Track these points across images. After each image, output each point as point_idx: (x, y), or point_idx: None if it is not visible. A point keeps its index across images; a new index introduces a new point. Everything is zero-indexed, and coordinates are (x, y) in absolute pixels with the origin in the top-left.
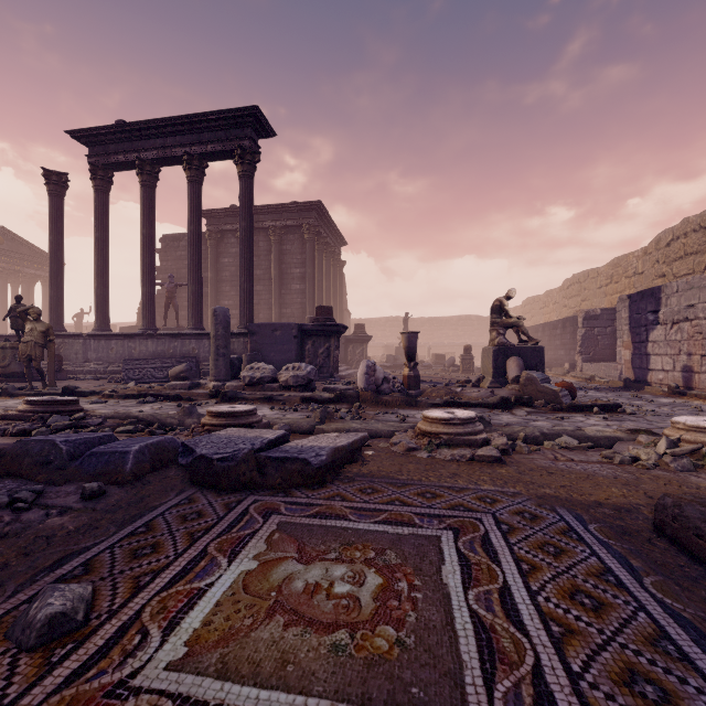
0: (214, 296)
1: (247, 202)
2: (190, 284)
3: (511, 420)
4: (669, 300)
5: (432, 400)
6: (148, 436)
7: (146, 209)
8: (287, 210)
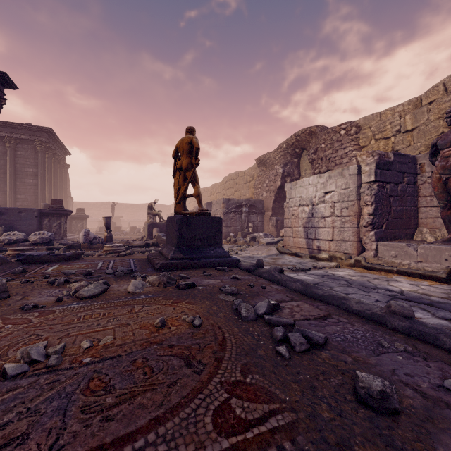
0: None
1: None
2: None
3: None
4: (213, 207)
5: None
6: None
7: None
8: (21, 127)
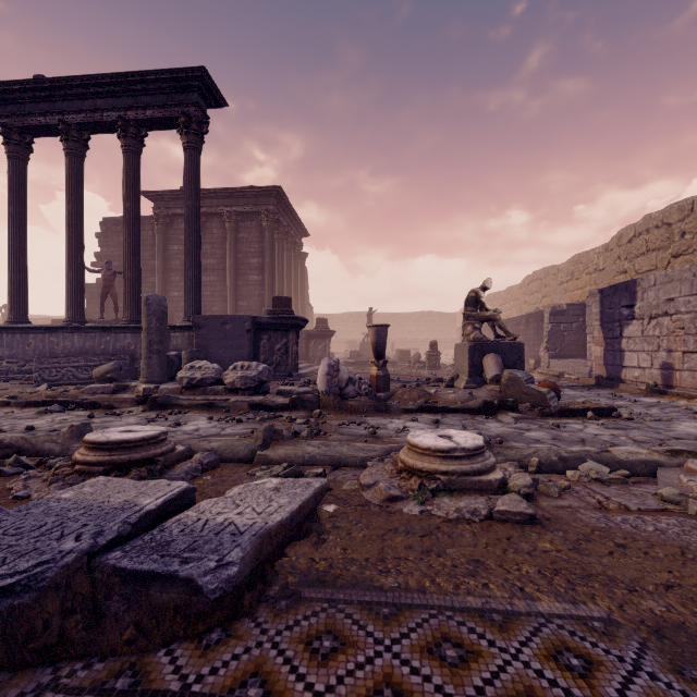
0: (162, 286)
1: (193, 177)
2: (125, 269)
3: (501, 431)
4: (645, 294)
5: (405, 405)
6: None
7: (71, 181)
8: (243, 194)
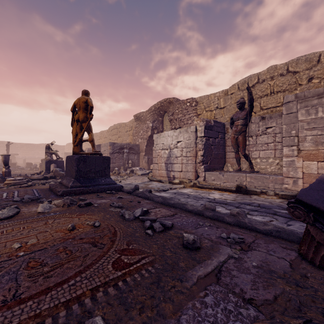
0: None
1: None
2: None
3: None
4: (102, 148)
5: None
6: None
7: None
8: None
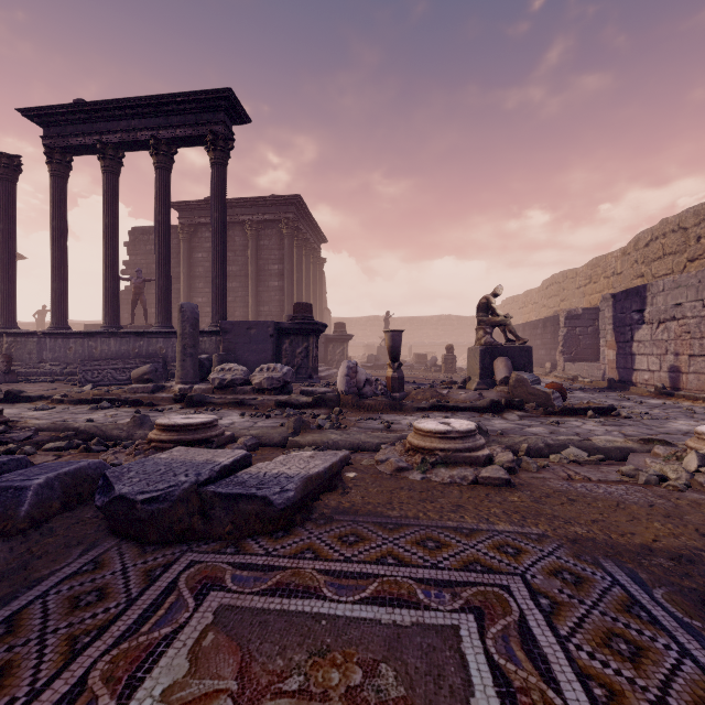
0: (187, 292)
1: (220, 191)
2: (157, 278)
3: (504, 426)
4: (654, 299)
5: (418, 404)
6: (82, 454)
7: (108, 196)
8: (264, 203)
